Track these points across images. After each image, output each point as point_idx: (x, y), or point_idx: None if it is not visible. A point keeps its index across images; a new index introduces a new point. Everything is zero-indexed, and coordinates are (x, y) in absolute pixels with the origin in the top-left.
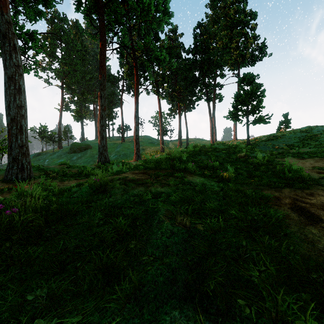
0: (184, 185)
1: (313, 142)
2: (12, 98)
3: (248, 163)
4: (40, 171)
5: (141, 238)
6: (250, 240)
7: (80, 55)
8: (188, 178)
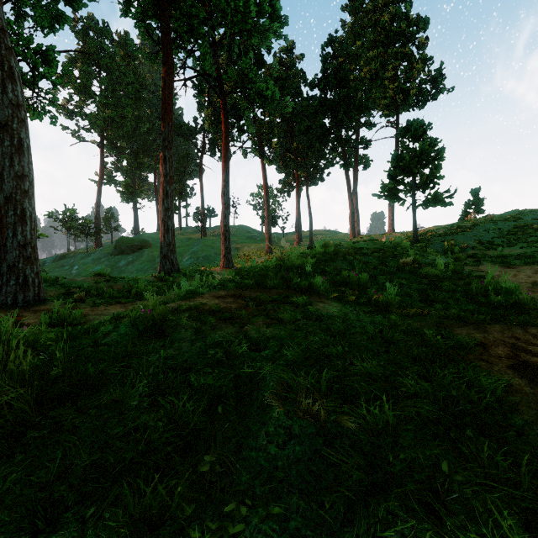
0: (309, 321)
1: (525, 237)
2: (8, 162)
3: (419, 275)
4: (59, 288)
5: (225, 445)
6: (450, 449)
7: (132, 91)
8: (316, 307)
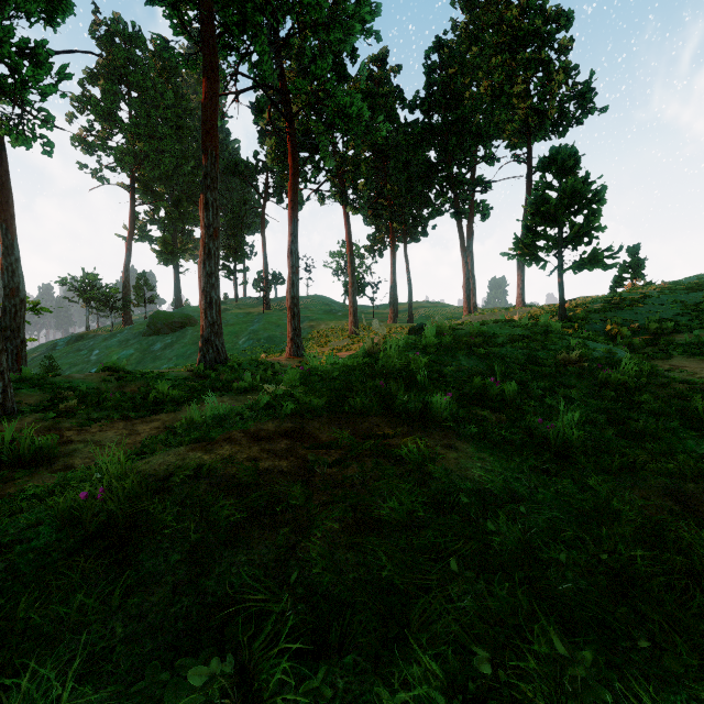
0: (438, 515)
1: None
2: None
3: (593, 380)
4: (45, 391)
5: None
6: None
7: (172, 117)
8: (445, 464)
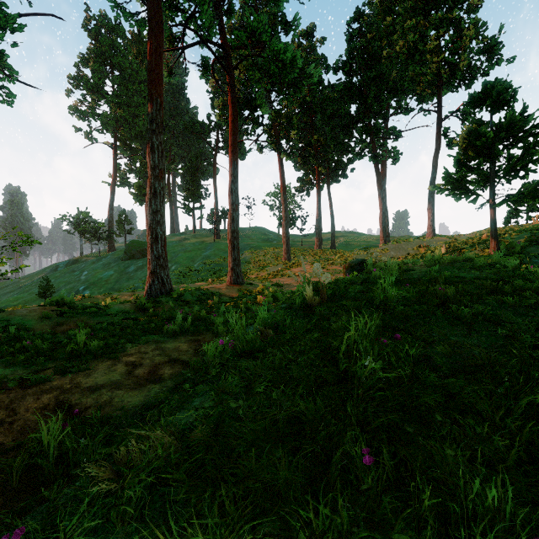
0: None
1: None
2: None
3: None
4: None
5: None
6: None
7: (145, 89)
8: None
